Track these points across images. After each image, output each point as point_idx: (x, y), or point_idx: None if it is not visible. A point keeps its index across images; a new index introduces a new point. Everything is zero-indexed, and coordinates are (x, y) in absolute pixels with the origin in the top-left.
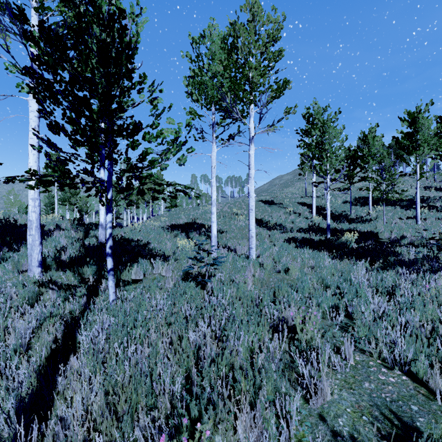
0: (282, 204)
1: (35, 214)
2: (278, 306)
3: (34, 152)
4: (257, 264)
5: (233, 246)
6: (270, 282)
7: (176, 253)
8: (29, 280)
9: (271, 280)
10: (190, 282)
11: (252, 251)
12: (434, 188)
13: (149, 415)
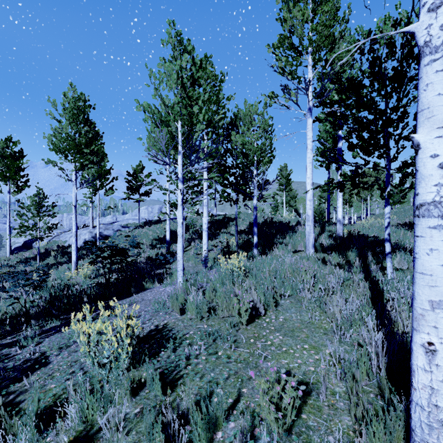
0: None
1: (311, 211)
2: None
3: (310, 167)
4: None
5: None
6: None
7: None
8: (309, 256)
9: None
10: None
11: None
12: None
13: None
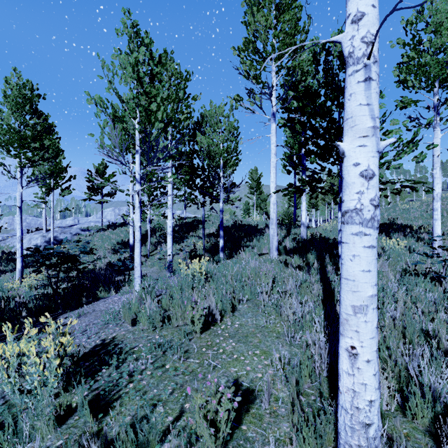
0: None
1: (274, 214)
2: None
3: (273, 171)
4: None
5: None
6: None
7: (386, 251)
8: (272, 259)
9: None
10: (414, 279)
11: None
12: None
13: (436, 340)
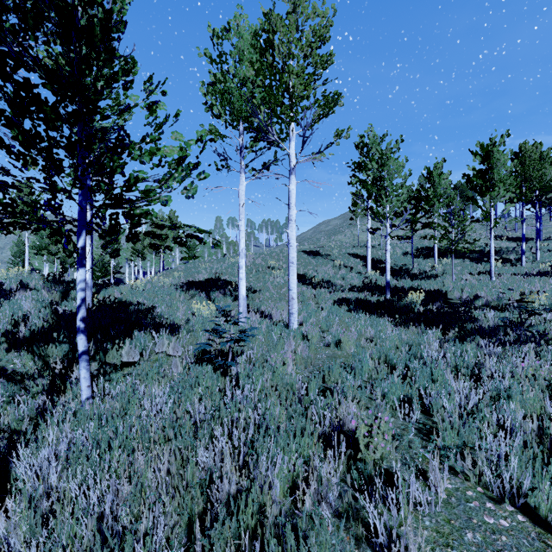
0: (329, 256)
1: None
2: (330, 400)
3: None
4: (299, 336)
5: (267, 310)
6: (317, 361)
7: (190, 321)
8: None
9: (319, 358)
10: (207, 364)
11: (293, 318)
12: (506, 237)
13: None
